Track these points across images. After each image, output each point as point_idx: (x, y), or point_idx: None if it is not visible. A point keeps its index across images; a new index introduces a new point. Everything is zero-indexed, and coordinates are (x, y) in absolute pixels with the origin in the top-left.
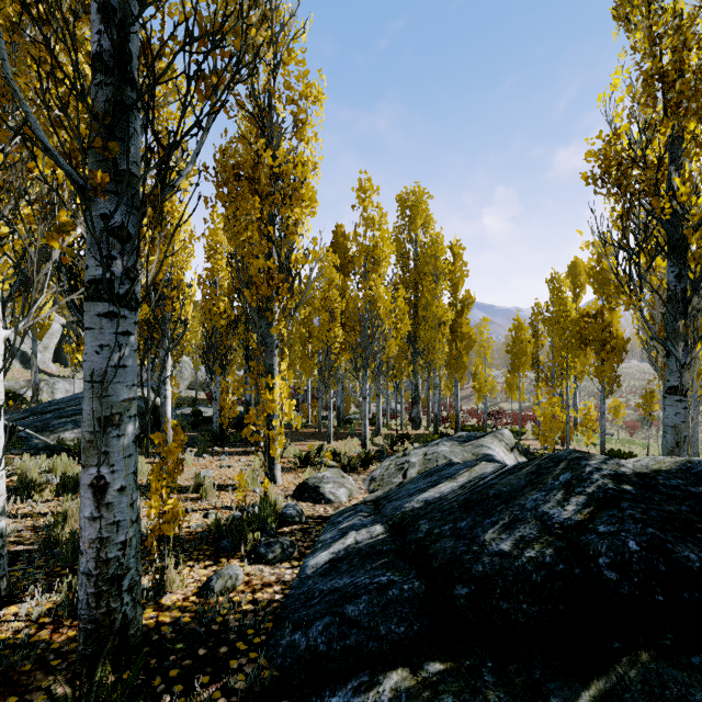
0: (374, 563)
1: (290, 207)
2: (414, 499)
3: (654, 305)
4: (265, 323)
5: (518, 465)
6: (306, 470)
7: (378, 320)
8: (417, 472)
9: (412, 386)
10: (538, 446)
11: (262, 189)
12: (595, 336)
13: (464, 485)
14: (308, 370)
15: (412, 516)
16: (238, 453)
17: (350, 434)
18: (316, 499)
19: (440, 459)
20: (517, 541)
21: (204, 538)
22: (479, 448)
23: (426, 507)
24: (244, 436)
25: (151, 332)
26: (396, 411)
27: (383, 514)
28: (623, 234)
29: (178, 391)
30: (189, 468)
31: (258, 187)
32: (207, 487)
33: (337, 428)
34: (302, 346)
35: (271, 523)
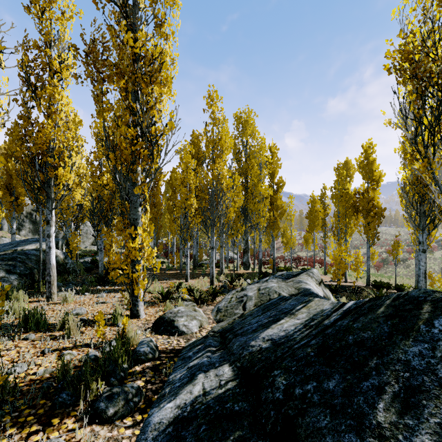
0: (225, 438)
1: (149, 85)
2: (259, 336)
3: (415, 180)
4: (130, 184)
5: (361, 304)
6: (166, 303)
7: (222, 193)
8: (254, 304)
9: (244, 241)
10: (327, 280)
11: (125, 68)
12: (363, 206)
13: (308, 323)
14: (174, 230)
15: (262, 360)
16: (115, 291)
17: (202, 274)
18: (171, 332)
19: (271, 293)
20: (440, 436)
21: (40, 391)
22: (299, 283)
23: (274, 349)
24: (111, 278)
25: (37, 194)
26: (234, 258)
27: (230, 351)
28: (418, 112)
29: (84, 246)
30: (68, 306)
31: (121, 66)
32: (71, 326)
33: (193, 270)
34: (169, 214)
35: (122, 365)
